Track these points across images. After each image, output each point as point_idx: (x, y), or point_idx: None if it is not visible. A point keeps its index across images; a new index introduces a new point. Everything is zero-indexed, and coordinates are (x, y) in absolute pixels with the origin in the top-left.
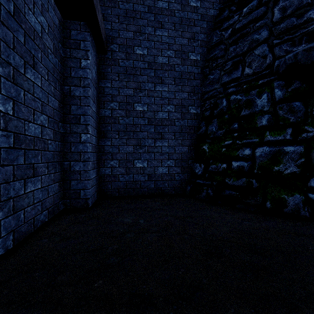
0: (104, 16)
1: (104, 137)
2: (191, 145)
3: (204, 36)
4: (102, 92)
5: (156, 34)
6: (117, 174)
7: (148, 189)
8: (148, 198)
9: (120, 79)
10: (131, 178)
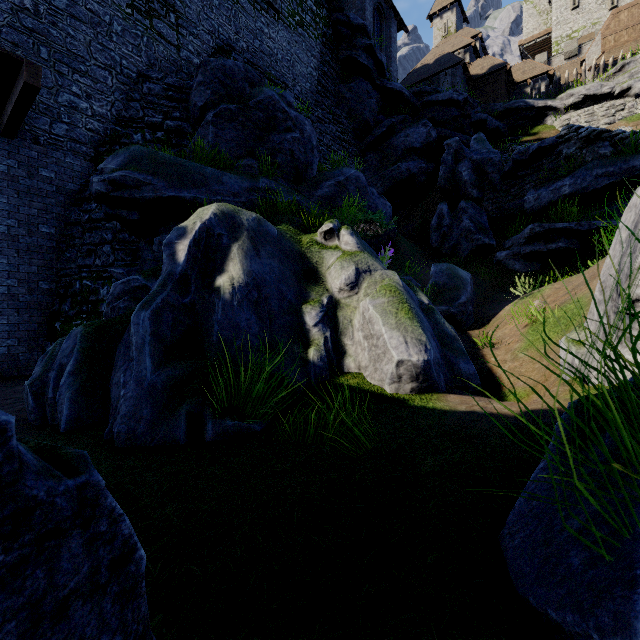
0: None
1: None
2: (43, 322)
3: (62, 209)
4: None
5: None
6: None
7: None
8: None
9: None
10: None
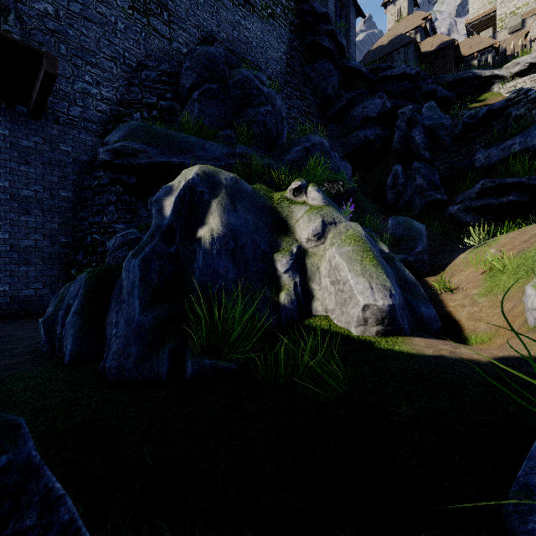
0: None
1: None
2: (62, 269)
3: (77, 177)
4: None
5: (21, 169)
6: None
7: (11, 310)
8: (11, 317)
9: None
10: None
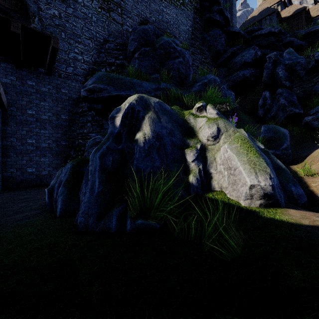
0: (6, 92)
1: (6, 156)
2: (63, 160)
3: (70, 107)
4: (5, 132)
5: (41, 104)
6: (15, 176)
7: (36, 183)
8: (36, 186)
9: (17, 126)
10: (24, 178)
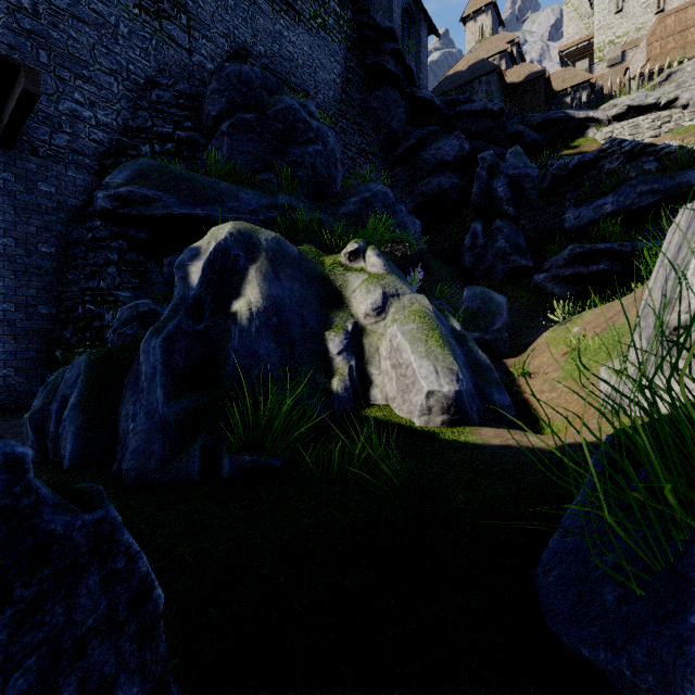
0: None
1: None
2: (42, 350)
3: (63, 227)
4: None
5: None
6: None
7: None
8: None
9: None
10: None
